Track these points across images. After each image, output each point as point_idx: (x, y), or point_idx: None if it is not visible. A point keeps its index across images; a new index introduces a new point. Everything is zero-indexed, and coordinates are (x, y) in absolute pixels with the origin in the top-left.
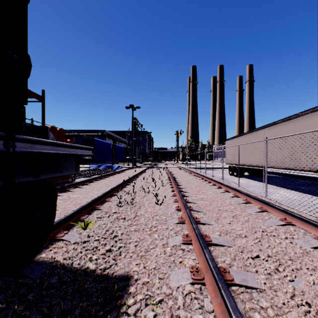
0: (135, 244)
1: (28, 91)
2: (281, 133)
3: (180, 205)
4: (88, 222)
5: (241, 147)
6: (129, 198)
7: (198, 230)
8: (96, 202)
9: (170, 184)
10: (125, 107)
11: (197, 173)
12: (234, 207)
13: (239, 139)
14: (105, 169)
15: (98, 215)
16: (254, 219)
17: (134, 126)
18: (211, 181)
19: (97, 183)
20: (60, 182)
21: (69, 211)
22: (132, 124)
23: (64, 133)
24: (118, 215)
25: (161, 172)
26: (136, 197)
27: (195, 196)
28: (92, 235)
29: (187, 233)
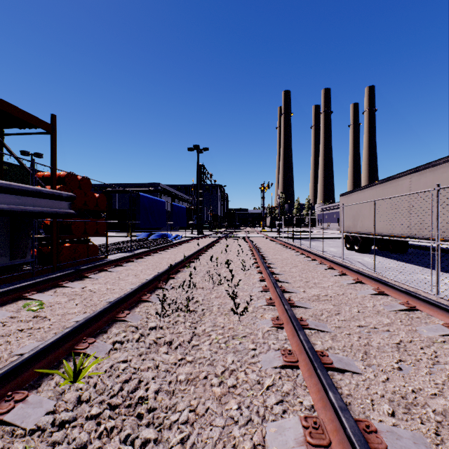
0: (183, 436)
1: (25, 114)
2: (445, 180)
3: (280, 314)
4: (85, 362)
5: (368, 205)
6: (186, 295)
7: (350, 417)
8: (121, 305)
9: (256, 265)
10: (188, 148)
11: (297, 247)
12: (389, 320)
13: (364, 193)
14: (157, 239)
15: (117, 338)
16: (448, 356)
17: (200, 177)
18: (324, 261)
19: (138, 263)
20: (82, 261)
21: (67, 323)
22: (197, 174)
23: (90, 184)
24: (158, 335)
25: (240, 244)
26: (198, 290)
27: (302, 291)
28: (86, 401)
29: (316, 418)
